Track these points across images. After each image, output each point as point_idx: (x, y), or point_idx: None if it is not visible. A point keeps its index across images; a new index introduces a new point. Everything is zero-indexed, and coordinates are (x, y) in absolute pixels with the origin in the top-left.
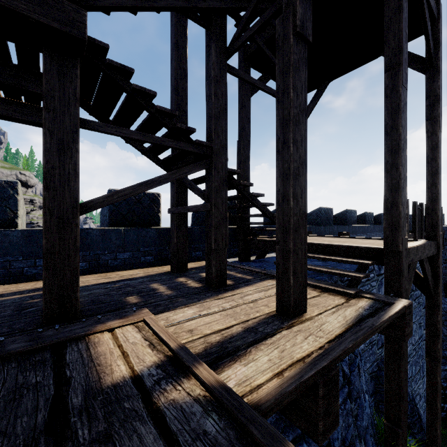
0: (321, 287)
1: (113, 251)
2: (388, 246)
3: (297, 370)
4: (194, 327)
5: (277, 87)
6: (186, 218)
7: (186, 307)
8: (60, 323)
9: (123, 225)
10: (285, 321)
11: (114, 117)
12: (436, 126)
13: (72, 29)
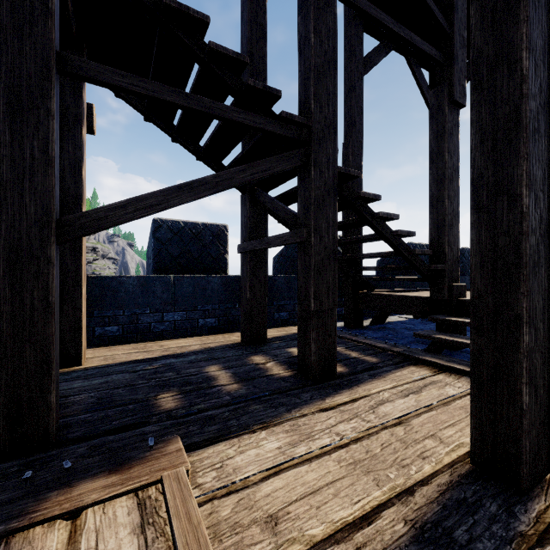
0: None
1: (158, 310)
2: None
3: None
4: (281, 507)
5: None
6: (264, 259)
7: (262, 430)
8: (8, 460)
9: (173, 272)
10: (513, 504)
11: None
12: None
13: None
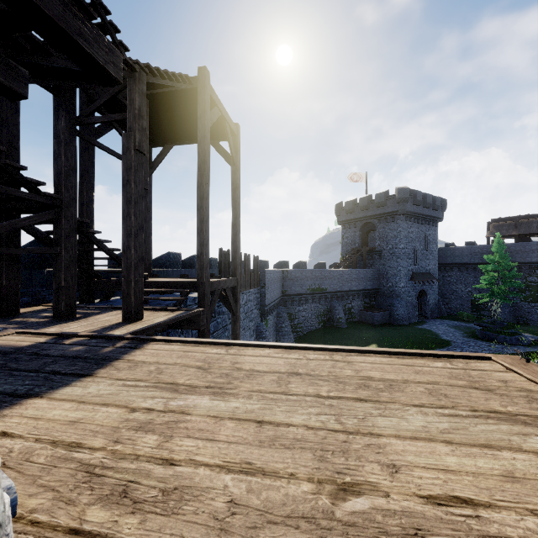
0: (157, 309)
1: None
2: (199, 280)
3: (133, 330)
4: None
5: (123, 177)
6: (18, 259)
7: (44, 329)
8: None
9: None
10: (128, 323)
11: None
12: (236, 204)
13: None
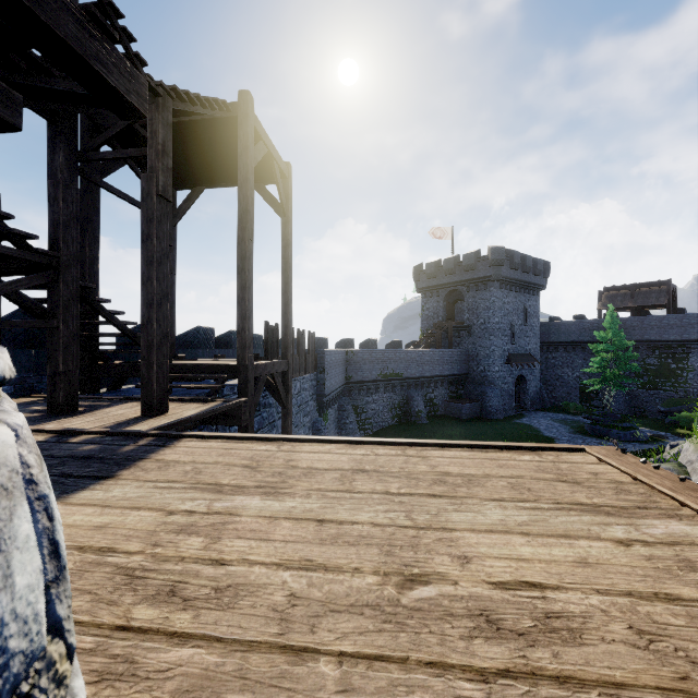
0: (185, 399)
1: None
2: (240, 362)
3: (157, 426)
4: None
5: (143, 230)
6: None
7: (39, 426)
8: None
9: None
10: (149, 417)
11: None
12: (287, 266)
13: None
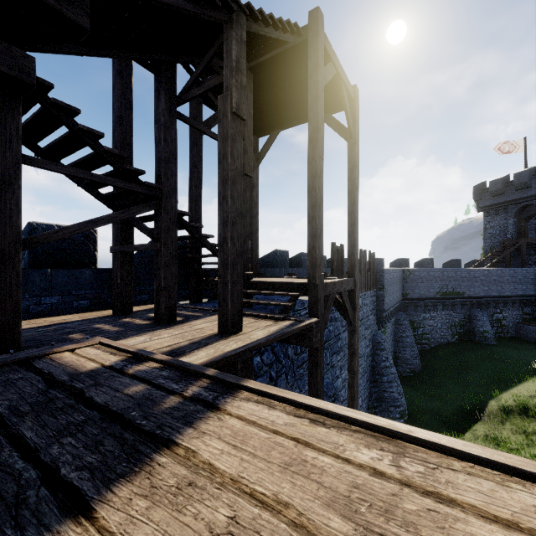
0: (260, 315)
1: (36, 295)
2: (310, 281)
3: (224, 353)
4: (147, 346)
5: (219, 151)
6: (131, 257)
7: (137, 336)
8: None
9: (48, 265)
10: (224, 336)
11: (47, 146)
12: (354, 186)
13: (22, 74)
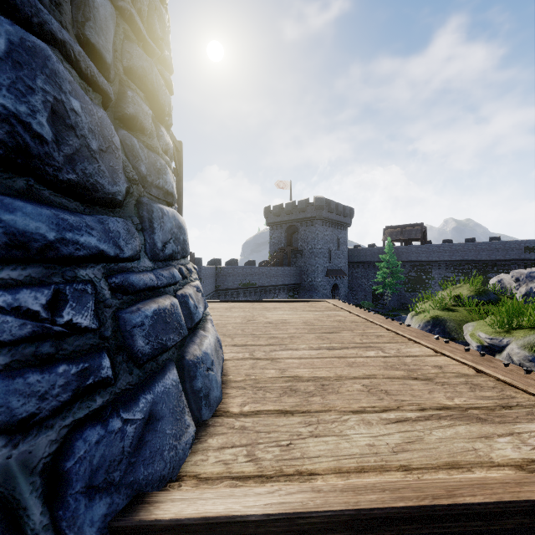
0: None
1: None
2: None
3: None
4: None
5: None
6: None
7: None
8: None
9: None
10: None
11: None
12: (180, 209)
13: None
